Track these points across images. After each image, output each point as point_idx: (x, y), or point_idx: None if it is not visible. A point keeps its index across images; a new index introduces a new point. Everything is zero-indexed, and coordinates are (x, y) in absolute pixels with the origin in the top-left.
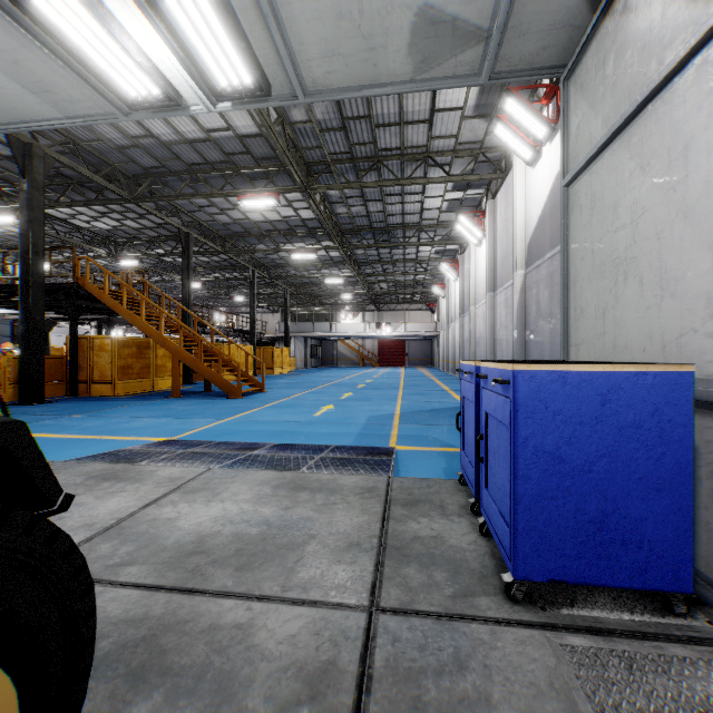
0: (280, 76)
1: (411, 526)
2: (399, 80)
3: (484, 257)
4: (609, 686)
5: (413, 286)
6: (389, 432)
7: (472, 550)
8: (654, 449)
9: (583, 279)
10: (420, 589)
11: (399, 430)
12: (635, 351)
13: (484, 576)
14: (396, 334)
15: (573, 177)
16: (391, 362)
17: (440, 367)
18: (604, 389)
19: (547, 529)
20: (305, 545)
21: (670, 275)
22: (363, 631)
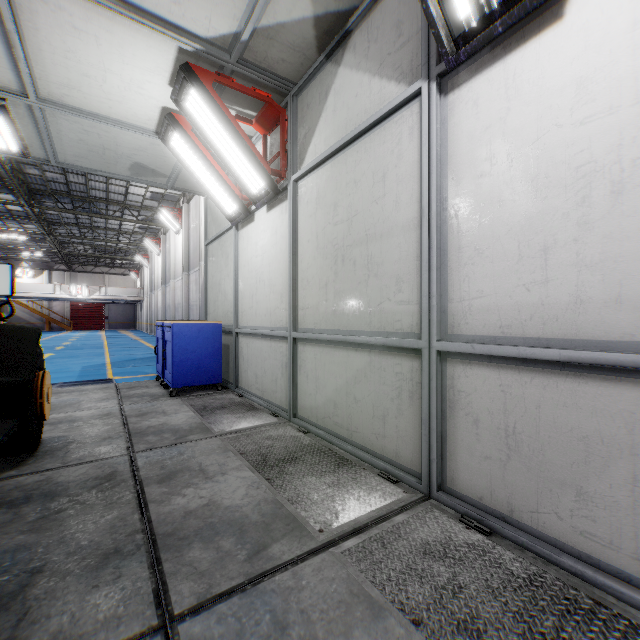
0: (40, 152)
1: (132, 392)
2: (122, 175)
3: (181, 244)
4: (194, 400)
5: (115, 252)
6: (105, 372)
7: (160, 392)
8: (213, 344)
9: (211, 287)
10: (139, 400)
11: (113, 371)
12: (221, 317)
13: (163, 395)
14: (95, 298)
15: (208, 244)
16: (88, 326)
17: (144, 329)
18: (199, 328)
19: (183, 371)
20: (80, 402)
21: (226, 293)
22: (119, 408)
